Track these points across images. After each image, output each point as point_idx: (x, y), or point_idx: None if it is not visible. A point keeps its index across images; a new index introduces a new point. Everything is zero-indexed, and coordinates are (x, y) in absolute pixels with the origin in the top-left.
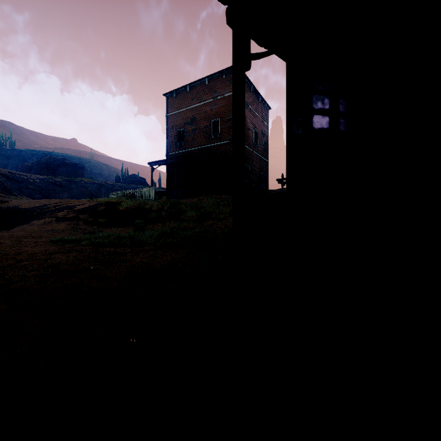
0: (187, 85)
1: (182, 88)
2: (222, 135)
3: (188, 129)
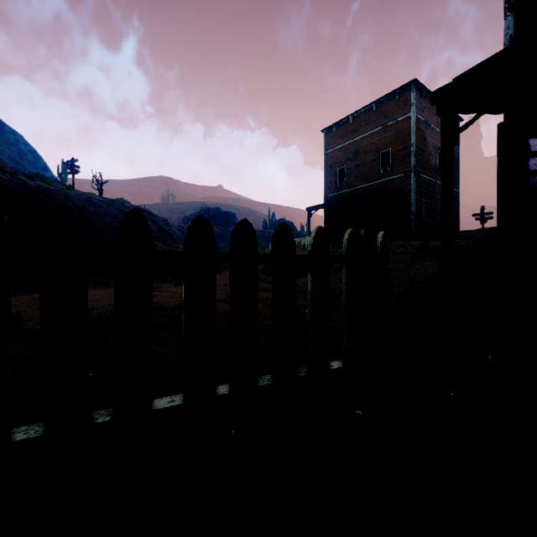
0: (348, 115)
1: (343, 120)
2: (394, 168)
3: (350, 166)
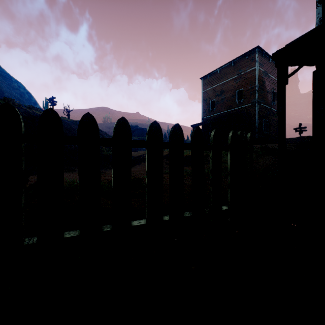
0: (217, 69)
1: (214, 71)
2: (245, 100)
3: (218, 99)
